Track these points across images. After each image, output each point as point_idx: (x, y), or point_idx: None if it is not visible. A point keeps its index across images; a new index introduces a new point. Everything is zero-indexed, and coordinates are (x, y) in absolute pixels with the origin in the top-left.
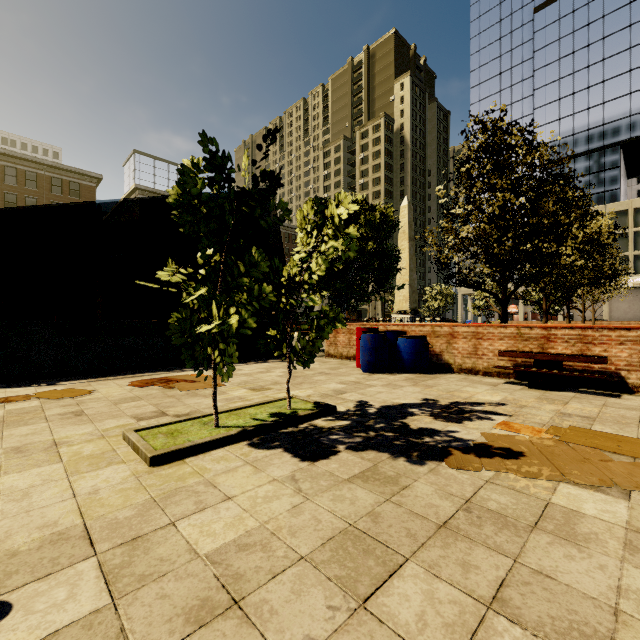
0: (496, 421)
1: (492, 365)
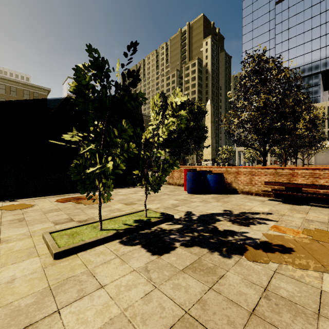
0: (269, 225)
1: (260, 189)
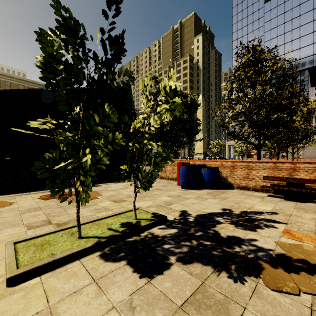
0: (279, 229)
1: (258, 185)
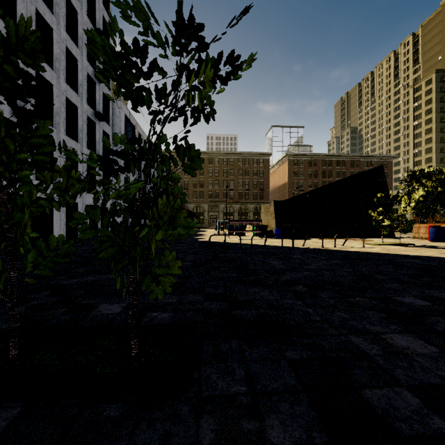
0: None
1: None
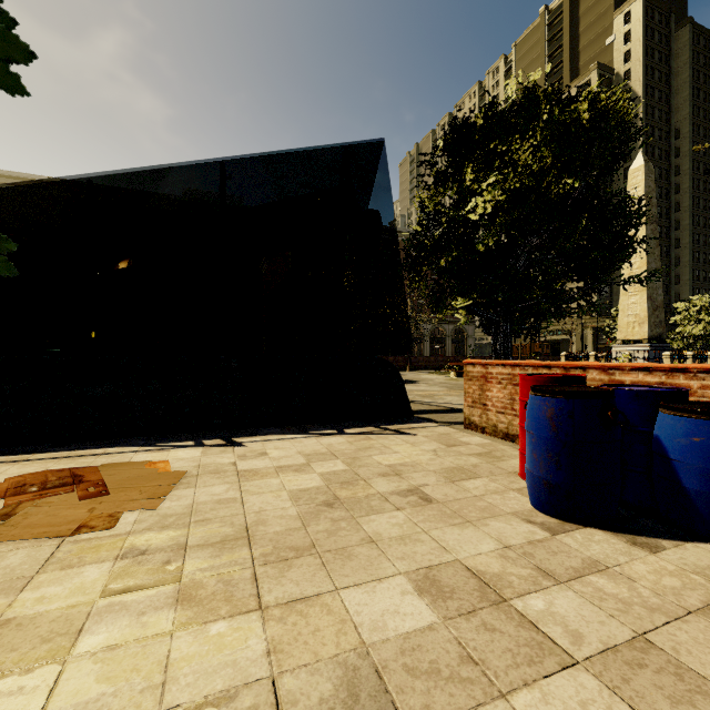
0: None
1: None
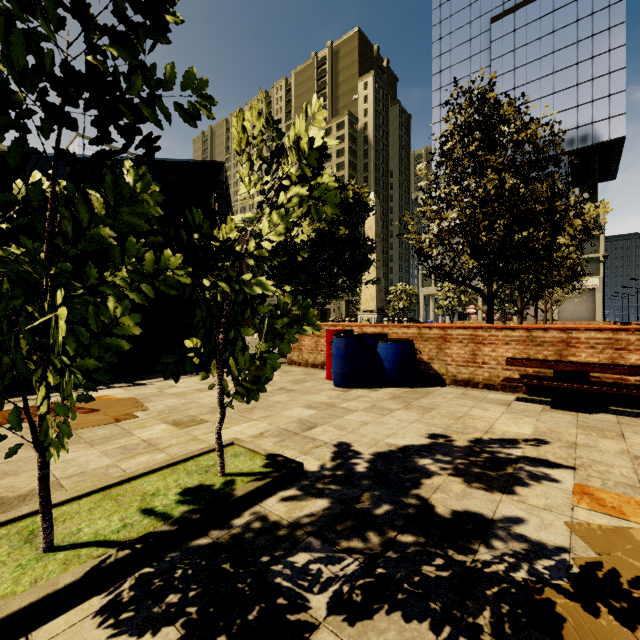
0: (564, 484)
1: (495, 376)
